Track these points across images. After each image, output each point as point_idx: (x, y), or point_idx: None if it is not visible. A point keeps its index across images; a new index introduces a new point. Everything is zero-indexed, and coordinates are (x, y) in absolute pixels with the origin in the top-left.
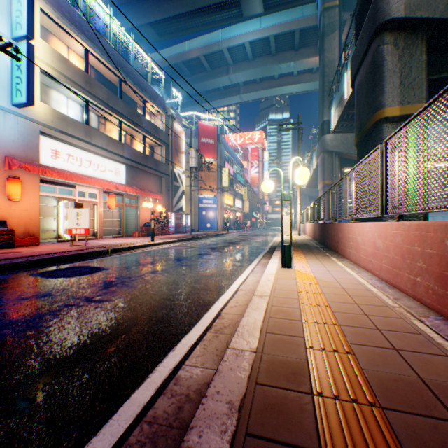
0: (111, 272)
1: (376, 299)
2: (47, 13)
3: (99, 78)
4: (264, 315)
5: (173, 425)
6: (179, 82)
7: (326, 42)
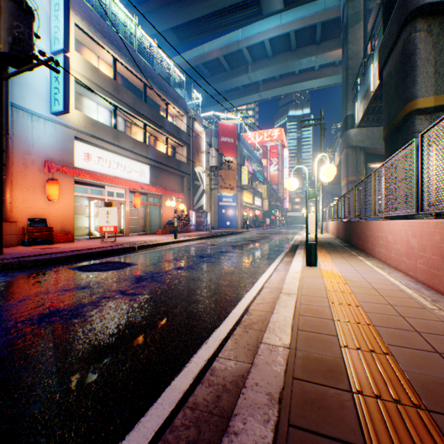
0: (140, 267)
1: (411, 301)
2: (81, 27)
3: (125, 84)
4: (294, 312)
5: (214, 412)
6: (199, 84)
7: (350, 33)
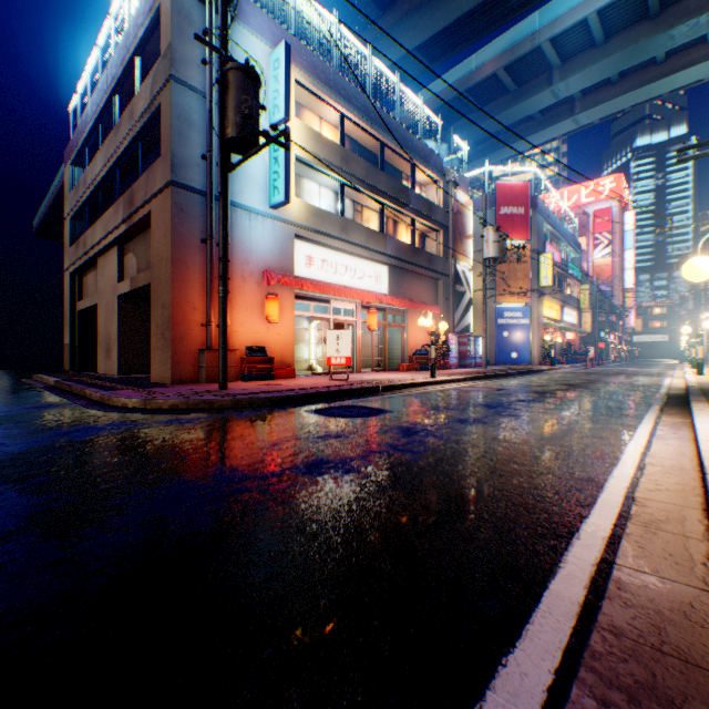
0: (398, 416)
1: None
2: (301, 83)
3: (354, 149)
4: None
5: (662, 650)
6: (459, 126)
7: None
